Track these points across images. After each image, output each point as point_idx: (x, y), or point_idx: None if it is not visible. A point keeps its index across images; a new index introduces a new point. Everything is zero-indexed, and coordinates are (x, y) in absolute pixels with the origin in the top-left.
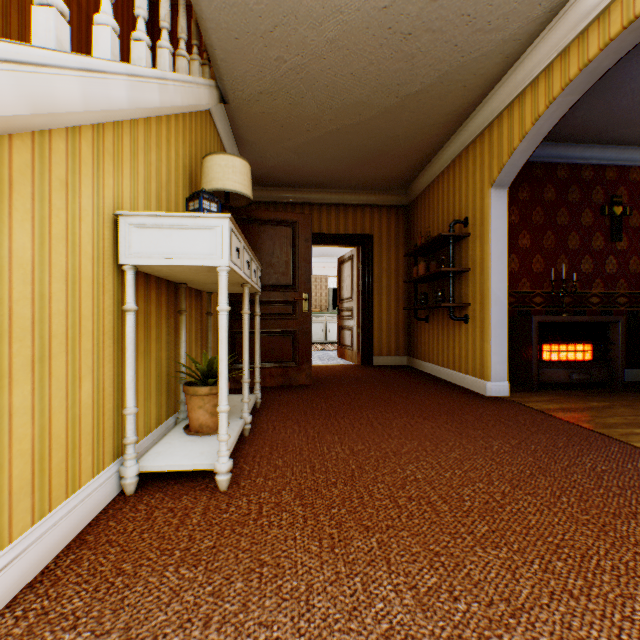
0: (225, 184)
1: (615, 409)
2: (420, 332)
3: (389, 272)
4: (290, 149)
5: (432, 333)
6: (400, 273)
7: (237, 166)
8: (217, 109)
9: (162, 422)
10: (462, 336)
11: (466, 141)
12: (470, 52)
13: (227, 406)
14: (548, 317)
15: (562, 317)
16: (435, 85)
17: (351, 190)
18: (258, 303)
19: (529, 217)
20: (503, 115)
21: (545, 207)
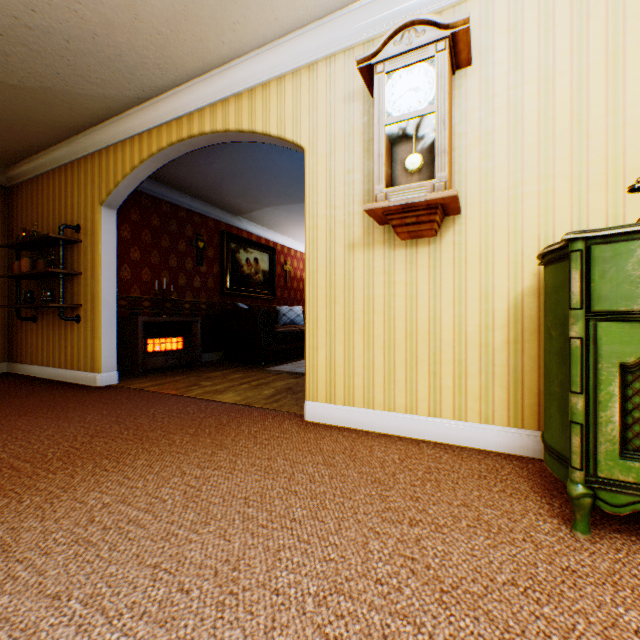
0: None
1: (189, 379)
2: (28, 333)
3: None
4: None
5: (43, 334)
6: None
7: None
8: None
9: None
10: (76, 335)
11: (79, 154)
12: (75, 87)
13: None
14: (153, 318)
15: (163, 318)
16: (39, 91)
17: None
18: None
19: (141, 236)
20: (111, 150)
21: (154, 231)
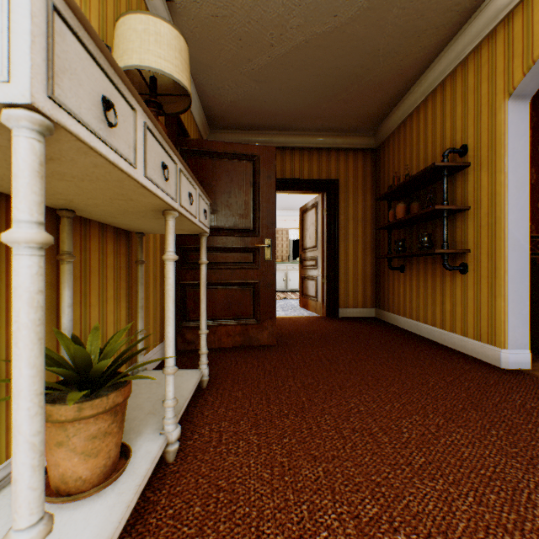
0: (143, 59)
1: None
2: (392, 283)
3: (356, 219)
4: (250, 75)
5: (409, 284)
6: (367, 220)
7: (163, 34)
8: (157, 6)
9: (10, 454)
10: (457, 289)
11: (465, 50)
12: None
13: (35, 529)
14: None
15: None
16: None
17: (316, 132)
18: (204, 247)
19: (534, 147)
20: None
21: None
